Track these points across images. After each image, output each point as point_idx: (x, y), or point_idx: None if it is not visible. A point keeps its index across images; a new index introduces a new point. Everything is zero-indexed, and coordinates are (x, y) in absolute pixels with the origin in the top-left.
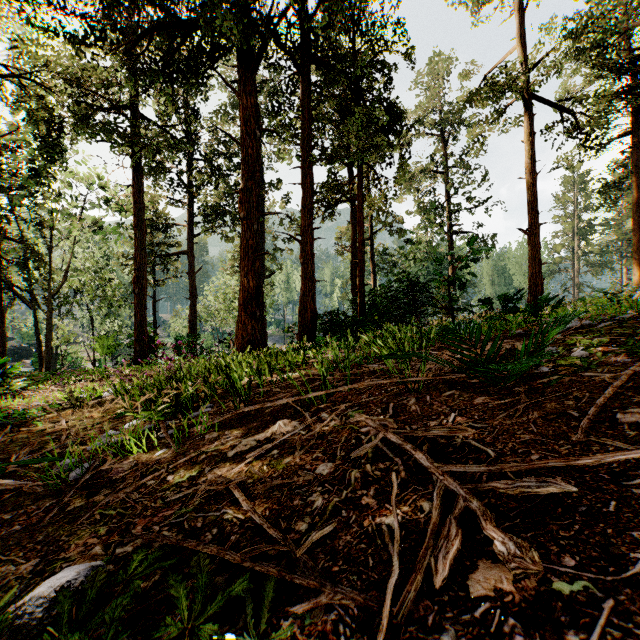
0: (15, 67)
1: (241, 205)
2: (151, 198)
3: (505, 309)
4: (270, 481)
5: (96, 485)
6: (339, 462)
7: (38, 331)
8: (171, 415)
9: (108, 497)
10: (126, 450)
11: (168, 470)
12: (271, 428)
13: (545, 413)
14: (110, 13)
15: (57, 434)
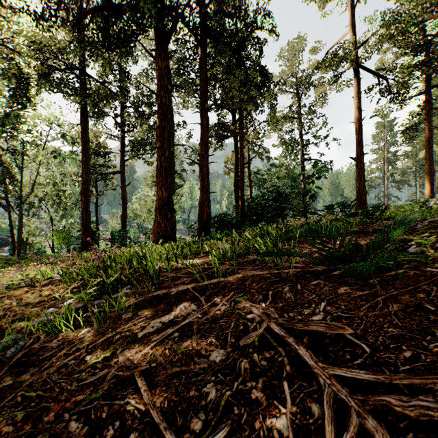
0: None
1: (157, 138)
2: (94, 133)
3: (348, 213)
4: (170, 368)
5: (27, 363)
6: (230, 349)
7: (12, 227)
8: (99, 295)
9: (32, 377)
10: (59, 327)
11: (87, 350)
12: (174, 310)
13: (403, 306)
14: None
15: (11, 310)
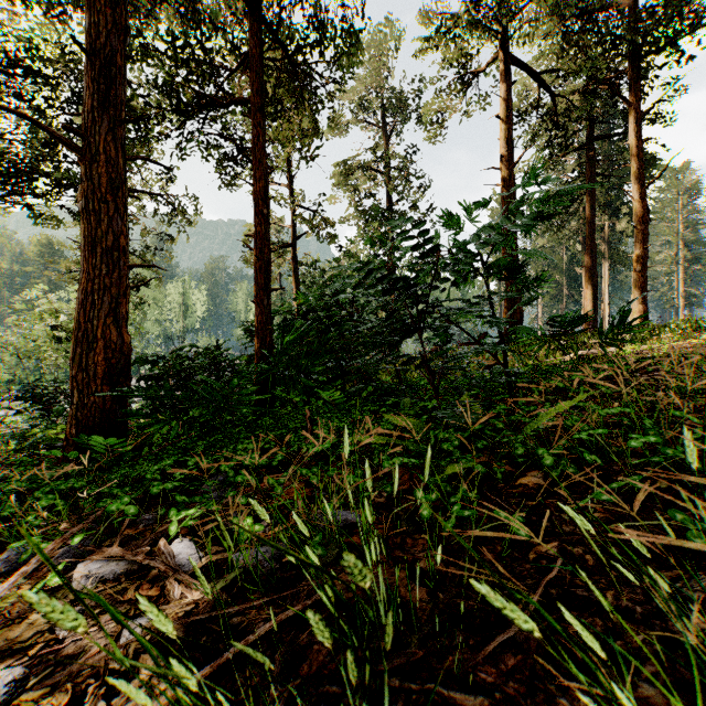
0: None
1: None
2: None
3: None
4: None
5: None
6: None
7: None
8: None
9: None
10: None
11: None
12: None
13: None
14: None
15: None
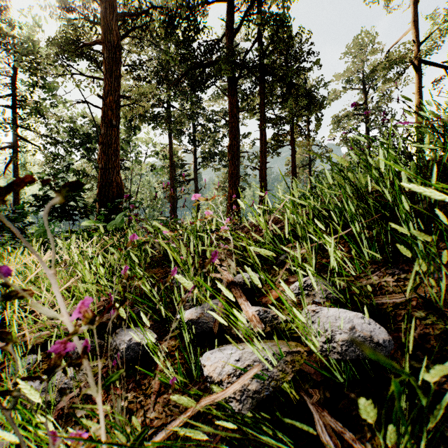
0: (130, 99)
1: (229, 153)
2: (176, 149)
3: None
4: None
5: None
6: None
7: None
8: None
9: None
10: None
11: None
12: None
13: None
14: (169, 67)
15: None
